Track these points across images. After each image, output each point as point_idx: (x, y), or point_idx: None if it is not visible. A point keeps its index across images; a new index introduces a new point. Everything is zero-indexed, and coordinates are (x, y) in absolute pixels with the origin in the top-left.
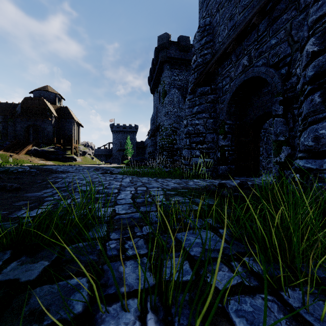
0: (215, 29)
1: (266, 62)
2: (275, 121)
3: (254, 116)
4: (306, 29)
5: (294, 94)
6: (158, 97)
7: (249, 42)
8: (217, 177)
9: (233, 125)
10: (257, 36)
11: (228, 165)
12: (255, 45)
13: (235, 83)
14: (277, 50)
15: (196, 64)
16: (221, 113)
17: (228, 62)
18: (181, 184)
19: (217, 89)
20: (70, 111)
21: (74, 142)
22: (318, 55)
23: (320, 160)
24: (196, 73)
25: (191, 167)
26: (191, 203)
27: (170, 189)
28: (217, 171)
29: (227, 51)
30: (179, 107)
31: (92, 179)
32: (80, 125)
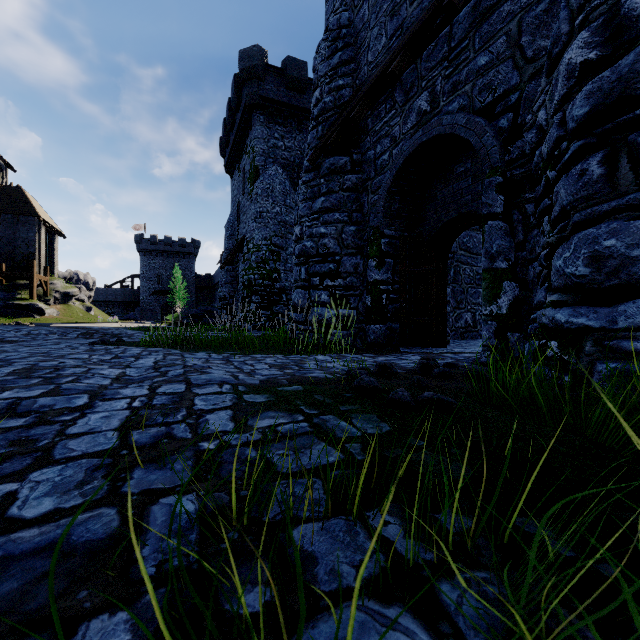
0: (360, 37)
1: (468, 105)
2: (489, 229)
3: (438, 222)
4: (566, 16)
5: (527, 171)
6: (241, 181)
7: (431, 62)
8: (365, 349)
9: (397, 239)
10: (450, 49)
11: (388, 322)
12: (444, 67)
13: (403, 149)
14: (491, 79)
15: (322, 108)
16: (374, 213)
17: (389, 106)
18: (288, 369)
19: (365, 163)
20: (29, 197)
21: (40, 271)
22: (595, 72)
23: (608, 307)
24: (322, 127)
25: (310, 327)
26: (313, 436)
27: (258, 385)
28: (364, 337)
29: (391, 68)
30: (284, 204)
31: (45, 360)
32: (58, 231)
